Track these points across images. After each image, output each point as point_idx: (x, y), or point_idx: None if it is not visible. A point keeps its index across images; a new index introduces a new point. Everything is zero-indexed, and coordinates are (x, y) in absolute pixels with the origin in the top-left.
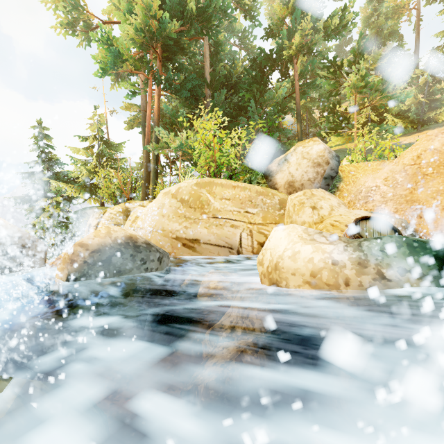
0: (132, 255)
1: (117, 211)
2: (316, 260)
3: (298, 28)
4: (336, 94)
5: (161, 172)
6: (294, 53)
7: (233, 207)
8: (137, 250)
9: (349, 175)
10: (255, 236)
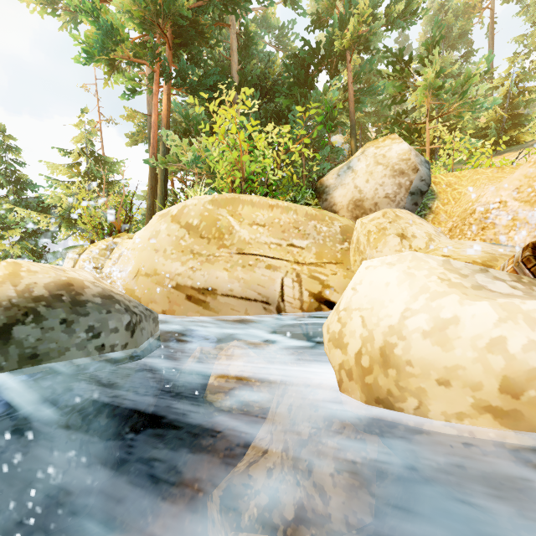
0: (66, 321)
1: (101, 248)
2: (516, 345)
3: (352, 16)
4: (402, 100)
5: (174, 201)
6: (348, 46)
7: (270, 237)
8: (78, 311)
9: (448, 190)
10: (305, 284)
